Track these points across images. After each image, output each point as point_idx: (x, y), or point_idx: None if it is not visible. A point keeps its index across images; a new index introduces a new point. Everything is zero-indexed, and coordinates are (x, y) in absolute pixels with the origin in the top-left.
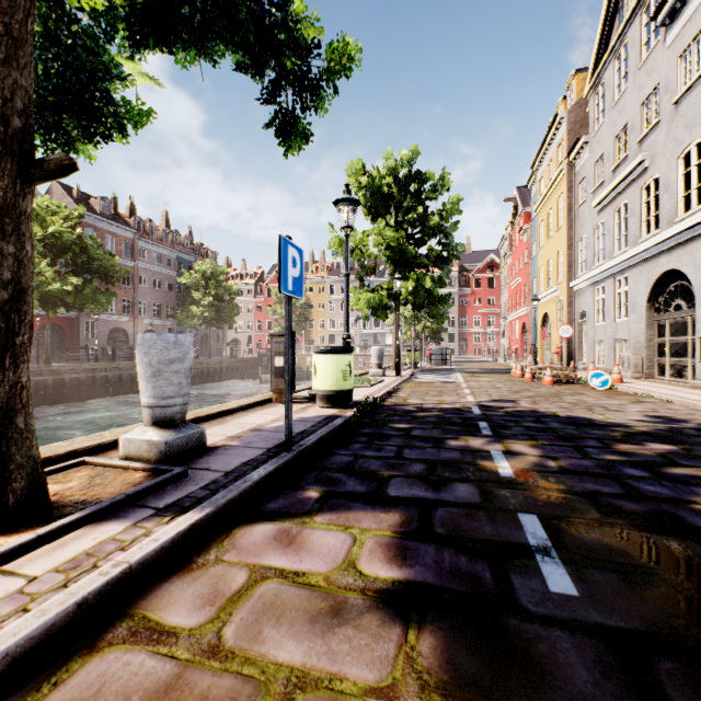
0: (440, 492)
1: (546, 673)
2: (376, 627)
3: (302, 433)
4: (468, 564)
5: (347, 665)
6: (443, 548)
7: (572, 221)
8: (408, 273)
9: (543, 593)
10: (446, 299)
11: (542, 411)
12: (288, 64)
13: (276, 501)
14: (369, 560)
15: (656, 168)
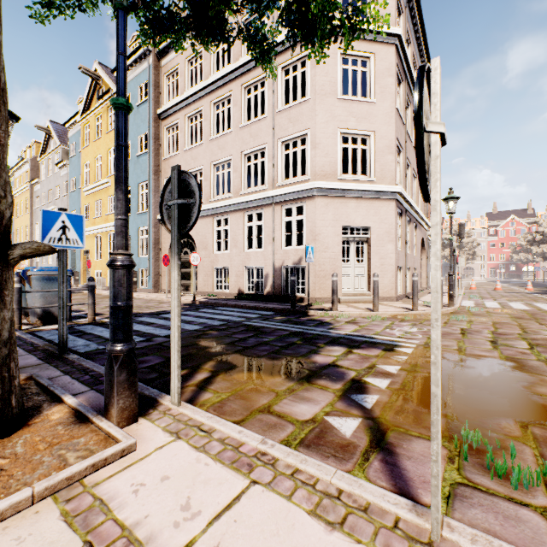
0: None
1: None
2: None
3: None
4: None
5: None
6: None
7: (34, 213)
8: None
9: None
10: None
11: None
12: None
13: None
14: None
15: None
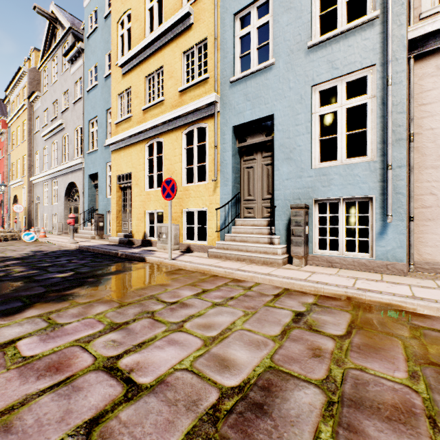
0: None
1: None
2: None
3: None
4: None
5: None
6: None
7: (32, 140)
8: None
9: None
10: None
11: None
12: None
13: None
14: None
15: (68, 130)
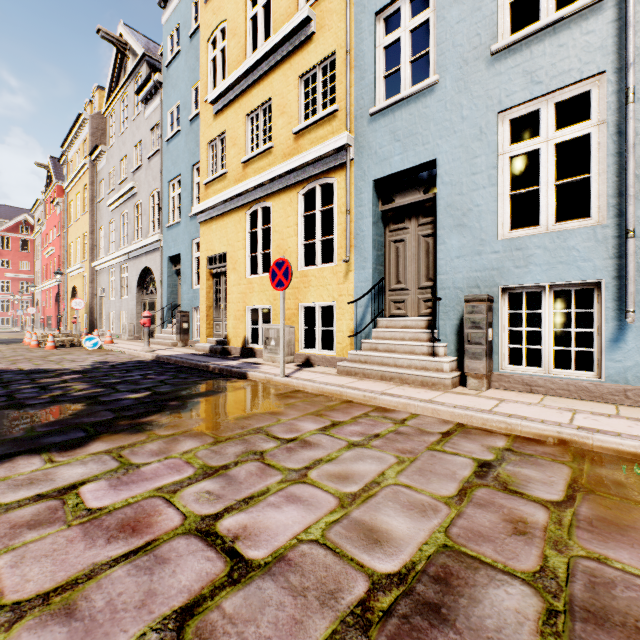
0: None
1: None
2: None
3: None
4: None
5: None
6: None
7: (95, 211)
8: None
9: None
10: None
11: (12, 368)
12: None
13: None
14: None
15: (141, 196)
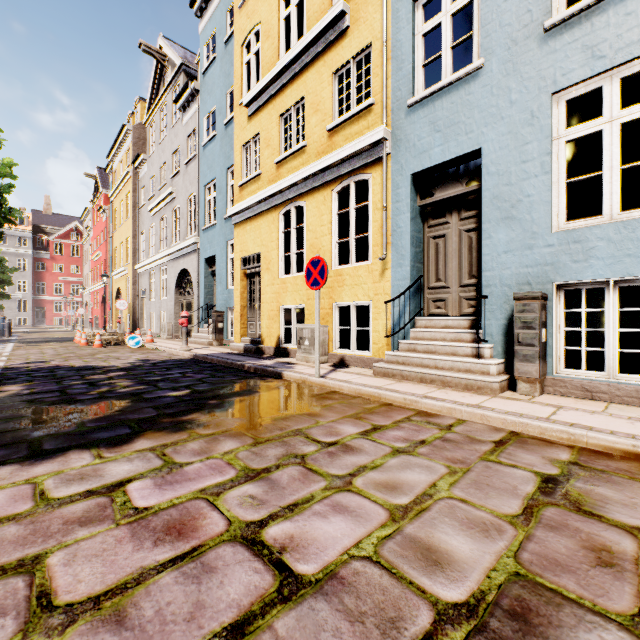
0: None
1: None
2: None
3: None
4: None
5: None
6: None
7: (137, 217)
8: None
9: None
10: None
11: (65, 365)
12: None
13: None
14: None
15: (179, 200)
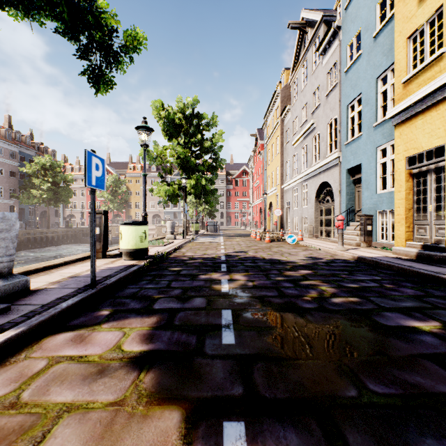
0: (185, 303)
1: (204, 378)
2: (123, 375)
3: (107, 276)
4: (186, 337)
5: (100, 395)
6: (175, 331)
7: (283, 151)
8: (191, 175)
9: (218, 345)
10: (214, 192)
11: (258, 256)
12: (98, 35)
13: (78, 319)
14: (130, 343)
15: (319, 128)
